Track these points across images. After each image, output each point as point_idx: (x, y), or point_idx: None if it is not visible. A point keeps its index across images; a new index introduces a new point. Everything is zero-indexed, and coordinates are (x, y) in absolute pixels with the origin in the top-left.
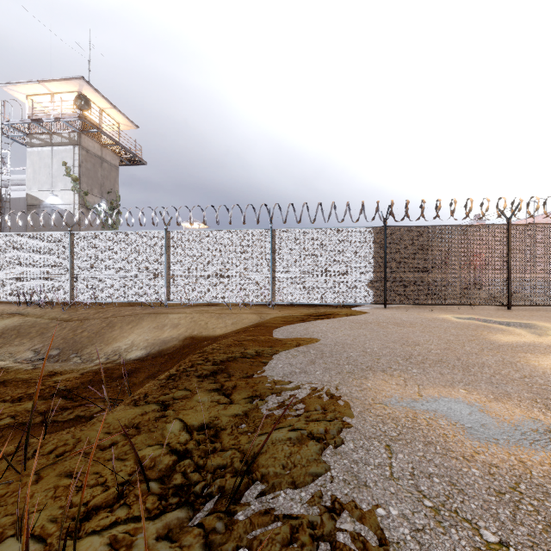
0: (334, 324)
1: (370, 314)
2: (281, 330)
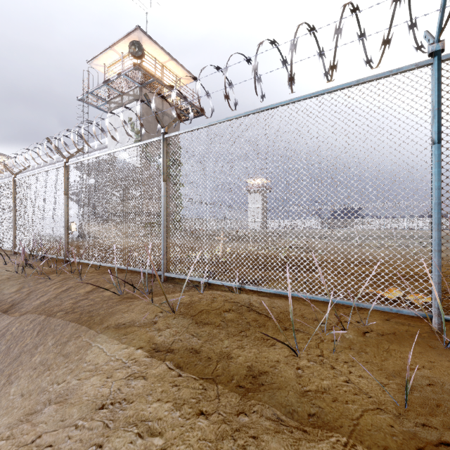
0: None
1: None
2: None
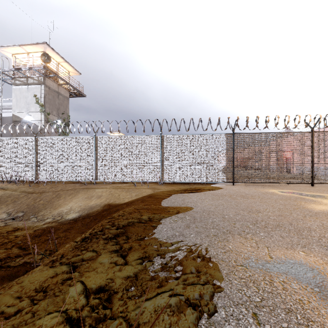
0: (201, 196)
1: (224, 189)
2: (167, 200)
